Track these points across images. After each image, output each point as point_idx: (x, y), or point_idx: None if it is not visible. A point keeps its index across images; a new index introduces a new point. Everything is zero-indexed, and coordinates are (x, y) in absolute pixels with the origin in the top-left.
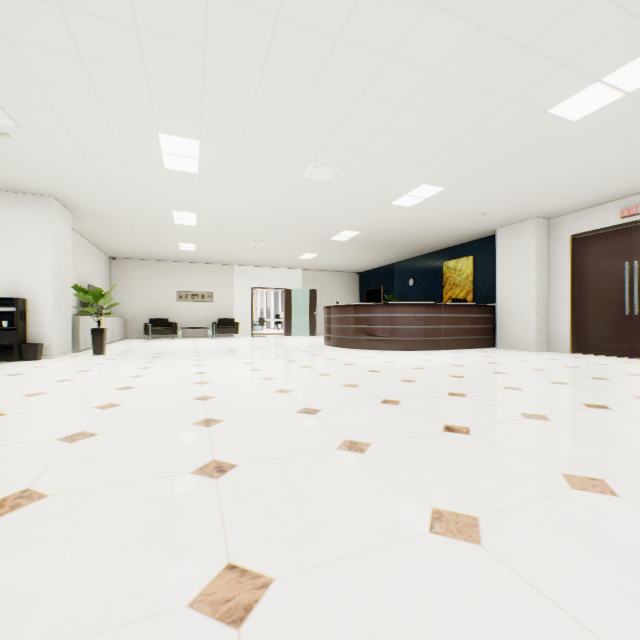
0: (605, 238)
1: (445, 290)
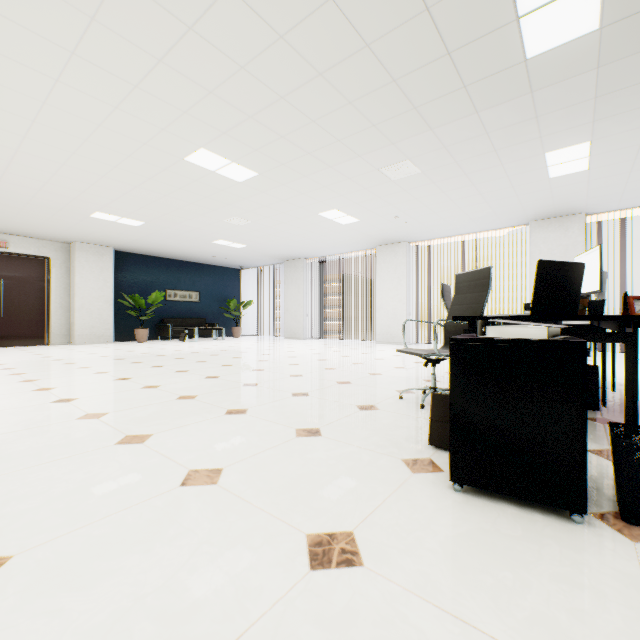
0: None
1: None
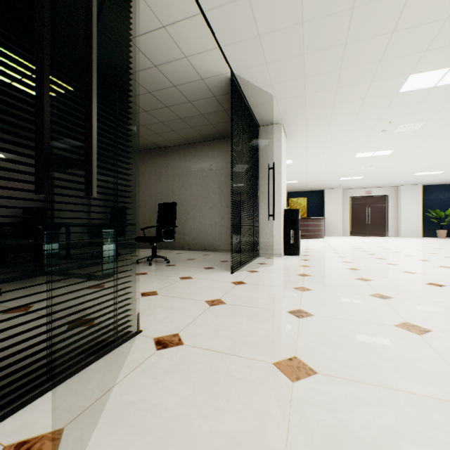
0: (360, 199)
1: None
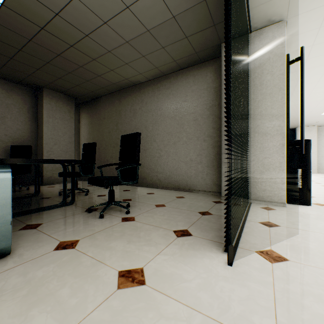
0: None
1: None
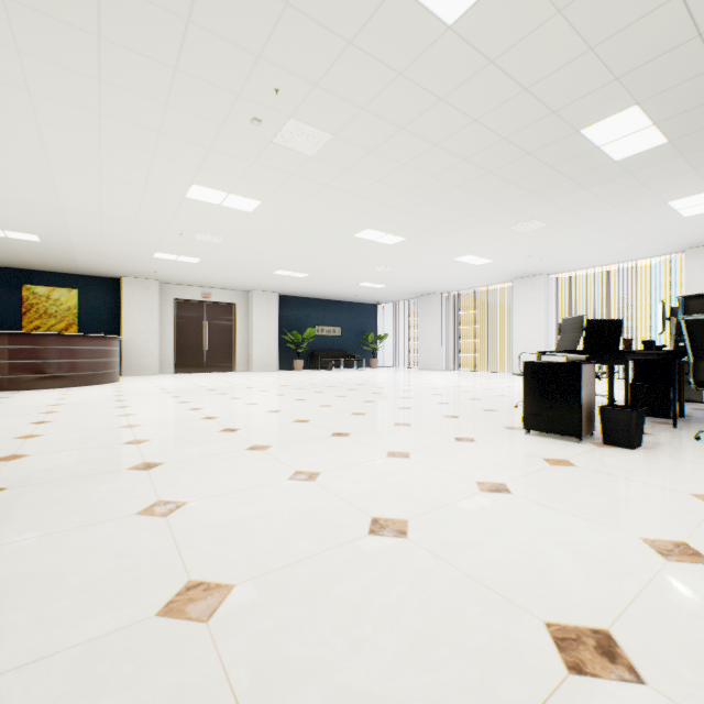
0: (193, 306)
1: (30, 318)
